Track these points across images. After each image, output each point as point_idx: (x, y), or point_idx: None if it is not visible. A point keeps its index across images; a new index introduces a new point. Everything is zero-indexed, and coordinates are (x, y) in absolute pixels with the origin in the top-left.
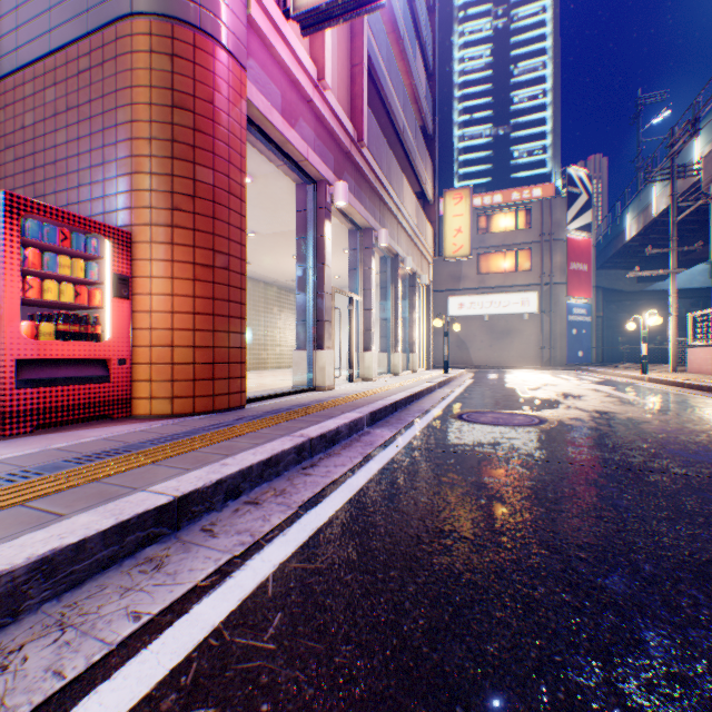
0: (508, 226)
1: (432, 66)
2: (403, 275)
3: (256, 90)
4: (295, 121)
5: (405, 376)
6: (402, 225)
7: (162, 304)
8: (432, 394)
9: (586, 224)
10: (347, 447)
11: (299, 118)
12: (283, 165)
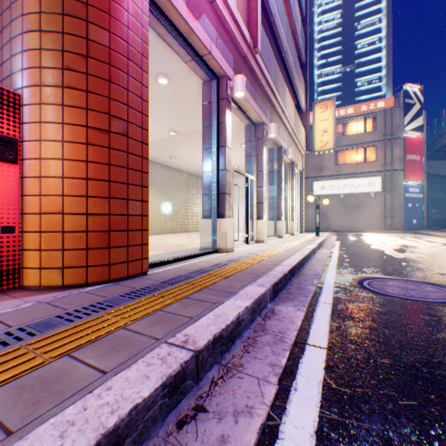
0: (358, 130)
1: (304, 13)
2: (283, 164)
3: None
4: (199, 15)
5: (287, 238)
6: (284, 124)
7: (52, 168)
8: (315, 255)
9: (419, 126)
10: (251, 348)
11: (203, 14)
12: (190, 60)
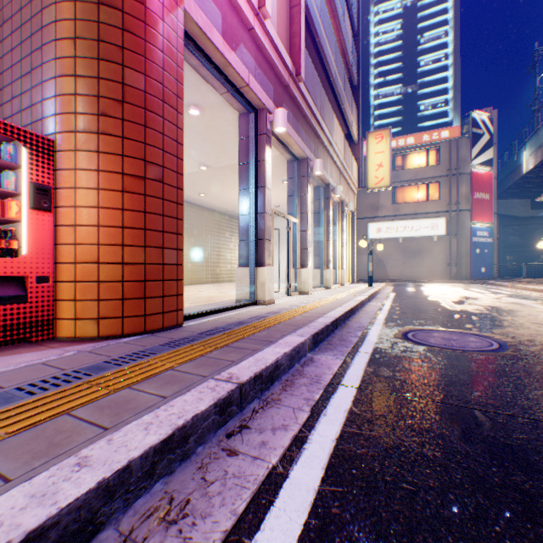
0: (419, 163)
1: (356, 27)
2: (332, 203)
3: (194, 4)
4: (236, 46)
5: (336, 289)
6: (332, 158)
7: (87, 217)
8: (364, 307)
9: (488, 159)
10: (288, 387)
11: (240, 44)
12: (225, 92)
